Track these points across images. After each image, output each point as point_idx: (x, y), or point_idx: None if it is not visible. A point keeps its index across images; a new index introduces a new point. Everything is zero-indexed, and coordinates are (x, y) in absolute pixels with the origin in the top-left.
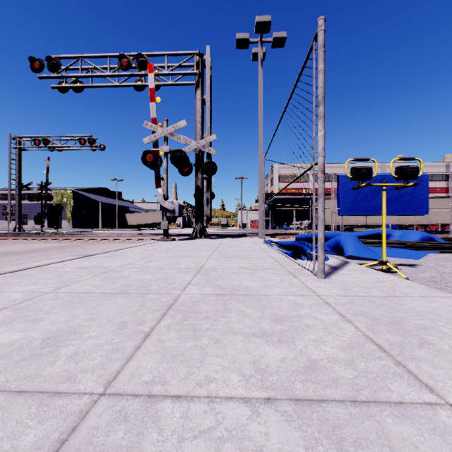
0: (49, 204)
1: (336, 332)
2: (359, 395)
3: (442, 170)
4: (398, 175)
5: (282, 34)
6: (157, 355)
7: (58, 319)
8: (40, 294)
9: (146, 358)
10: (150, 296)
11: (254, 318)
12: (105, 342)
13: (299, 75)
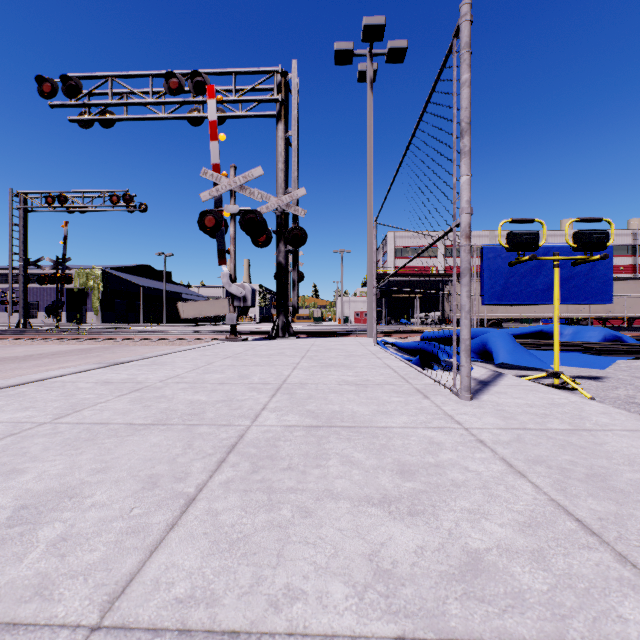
0: (69, 289)
1: (504, 495)
2: (568, 629)
3: (627, 241)
4: (578, 244)
5: (400, 43)
6: (204, 541)
7: (49, 471)
8: (31, 425)
9: (184, 547)
10: (201, 429)
11: (367, 468)
12: (118, 514)
13: (430, 94)
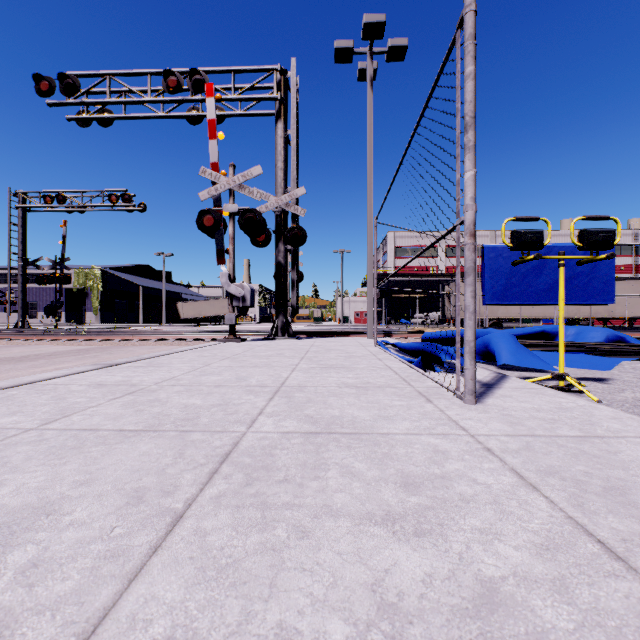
0: (68, 289)
1: (517, 511)
2: None
3: (627, 241)
4: (583, 243)
5: (401, 41)
6: (189, 568)
7: (29, 483)
8: (16, 432)
9: (167, 575)
10: (194, 436)
11: (368, 480)
12: (98, 534)
13: (433, 89)
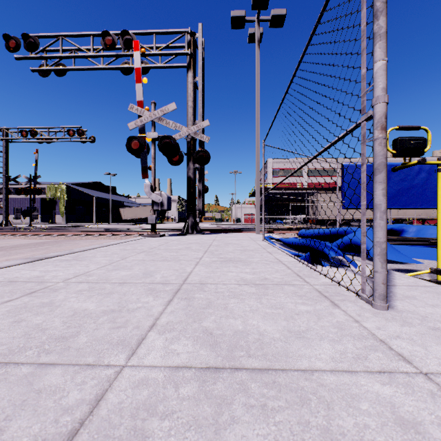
0: (43, 198)
1: None
2: None
3: None
4: None
5: (281, 11)
6: None
7: None
8: None
9: None
10: (49, 377)
11: None
12: None
13: (325, 4)
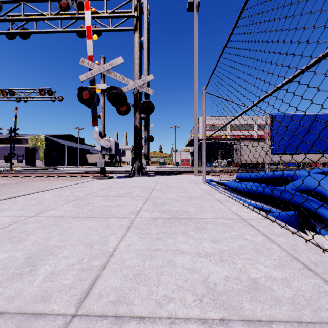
0: (27, 147)
1: None
2: None
3: None
4: None
5: None
6: None
7: None
8: None
9: None
10: None
11: None
12: None
13: None
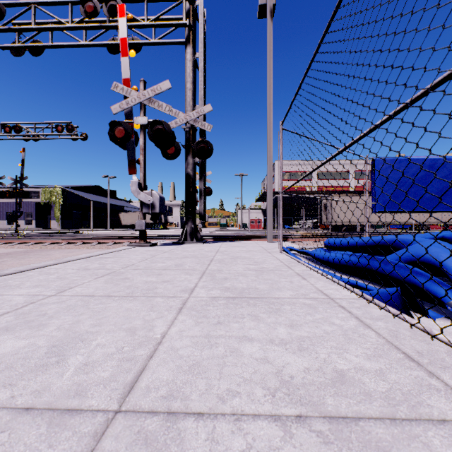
0: (37, 203)
1: None
2: None
3: None
4: None
5: None
6: None
7: None
8: None
9: None
10: None
11: None
12: None
13: None
